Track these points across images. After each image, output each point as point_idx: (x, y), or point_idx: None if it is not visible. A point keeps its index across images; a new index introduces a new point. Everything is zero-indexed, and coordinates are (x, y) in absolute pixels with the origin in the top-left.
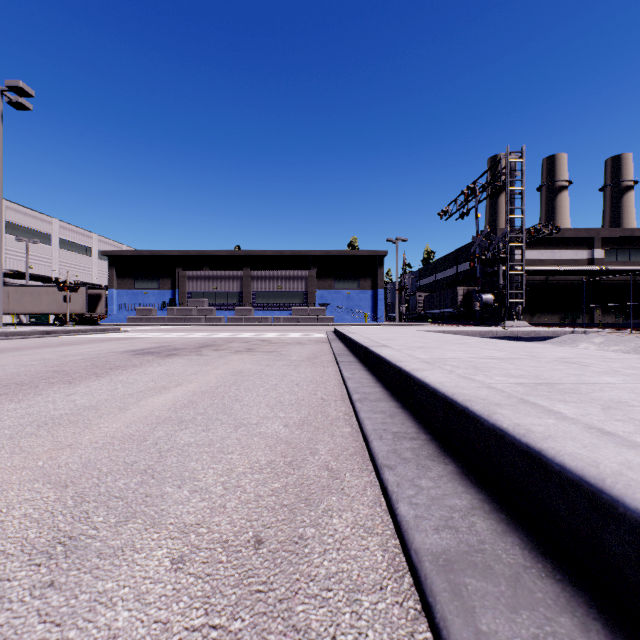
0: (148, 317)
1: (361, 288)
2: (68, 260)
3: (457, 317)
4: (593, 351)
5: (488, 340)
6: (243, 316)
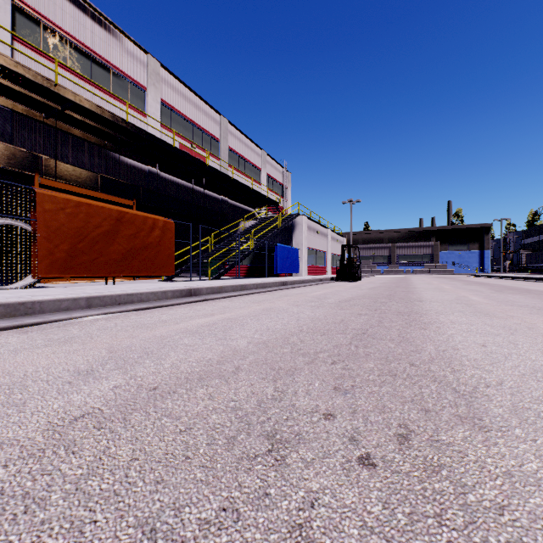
0: None
1: (470, 250)
2: None
3: None
4: None
5: None
6: (393, 269)
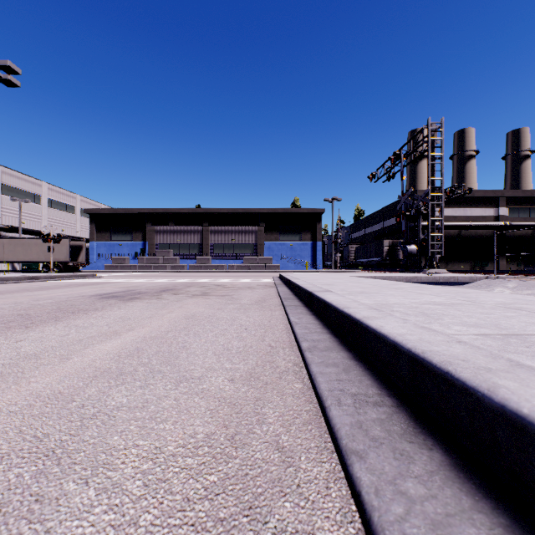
0: (122, 265)
1: (302, 240)
2: (55, 217)
3: (384, 265)
4: (525, 296)
5: (419, 285)
6: (202, 264)
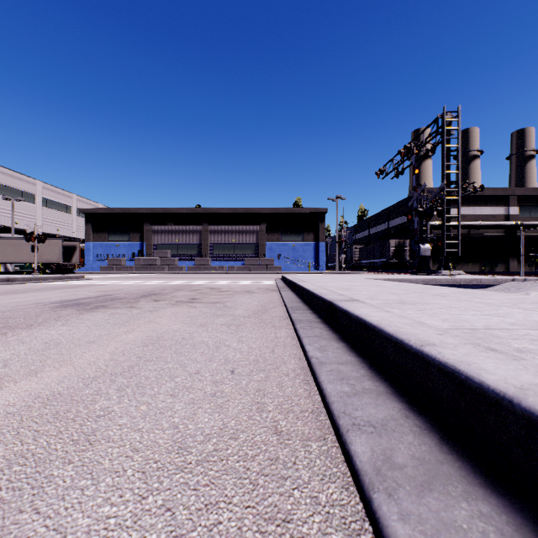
0: (118, 266)
1: (305, 241)
2: (50, 217)
3: (390, 266)
4: None
5: (462, 290)
6: (201, 265)
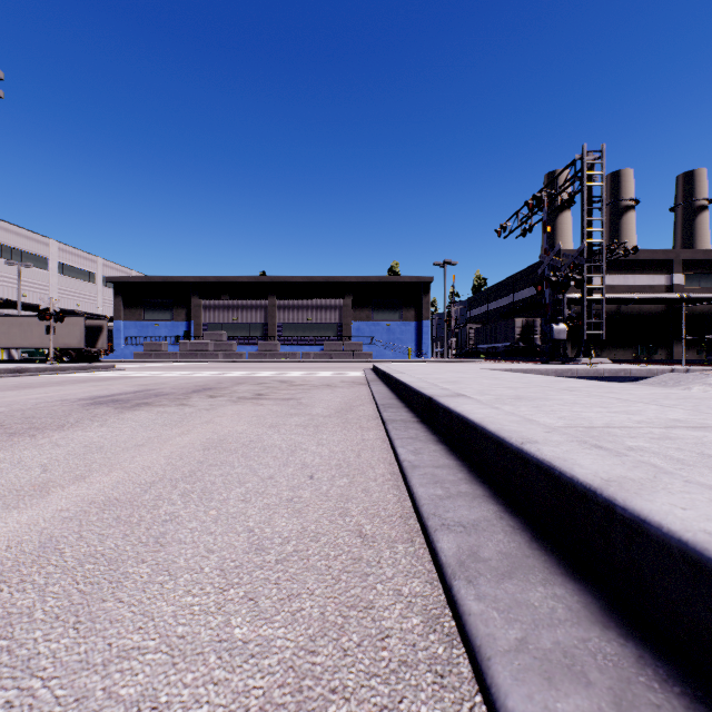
0: (158, 352)
1: (403, 319)
2: (68, 287)
3: (515, 352)
4: None
5: (598, 383)
6: (267, 351)
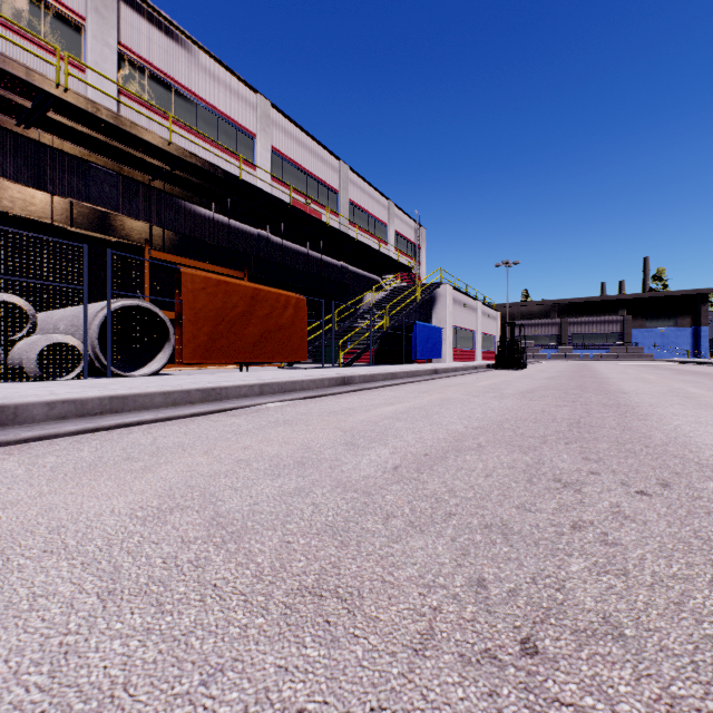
0: None
1: (678, 326)
2: None
3: None
4: None
5: None
6: (564, 353)
